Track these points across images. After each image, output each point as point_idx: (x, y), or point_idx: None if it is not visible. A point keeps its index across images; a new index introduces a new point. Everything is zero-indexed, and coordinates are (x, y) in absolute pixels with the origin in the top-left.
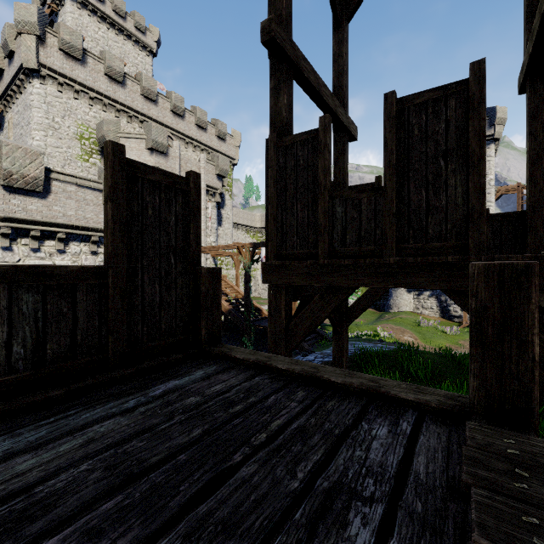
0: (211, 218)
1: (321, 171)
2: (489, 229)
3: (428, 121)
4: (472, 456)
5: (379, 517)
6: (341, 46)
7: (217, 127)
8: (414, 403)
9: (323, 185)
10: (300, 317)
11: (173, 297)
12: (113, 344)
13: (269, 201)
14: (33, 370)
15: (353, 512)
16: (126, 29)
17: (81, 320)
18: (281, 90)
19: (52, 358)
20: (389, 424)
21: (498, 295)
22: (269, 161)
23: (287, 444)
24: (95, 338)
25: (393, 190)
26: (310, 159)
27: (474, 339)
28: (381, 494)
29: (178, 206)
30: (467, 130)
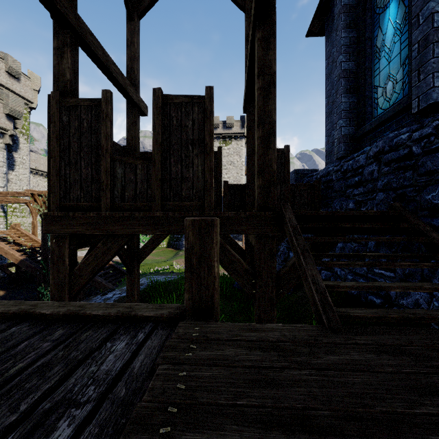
0: None
1: (104, 136)
2: (228, 194)
3: (182, 117)
4: (170, 344)
5: (87, 413)
6: (133, 36)
7: (7, 62)
8: (153, 317)
9: (105, 149)
10: (84, 262)
11: None
12: None
13: (51, 154)
14: None
15: (64, 419)
16: None
17: None
18: (65, 53)
19: None
20: (129, 338)
21: (199, 238)
22: (52, 117)
23: (22, 383)
24: None
25: (159, 162)
26: (94, 124)
27: (187, 268)
28: (97, 395)
29: None
30: (204, 129)
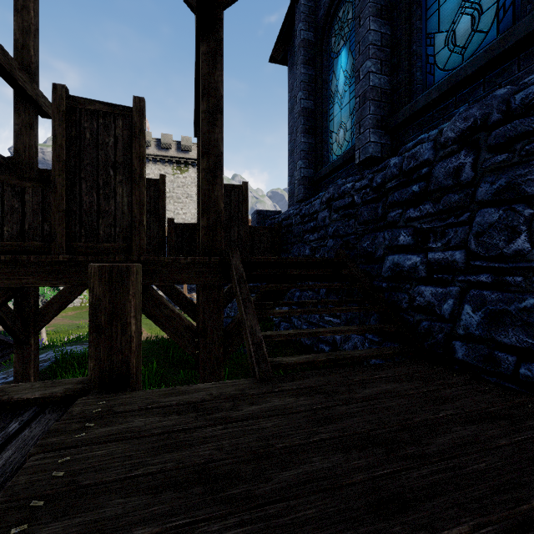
0: None
1: None
2: (174, 235)
3: (100, 130)
4: (56, 428)
5: None
6: None
7: None
8: (39, 399)
9: None
10: None
11: None
12: None
13: None
14: None
15: None
16: None
17: None
18: None
19: None
20: None
21: (109, 290)
22: None
23: None
24: None
25: (63, 186)
26: None
27: (92, 328)
28: None
29: None
30: (132, 151)
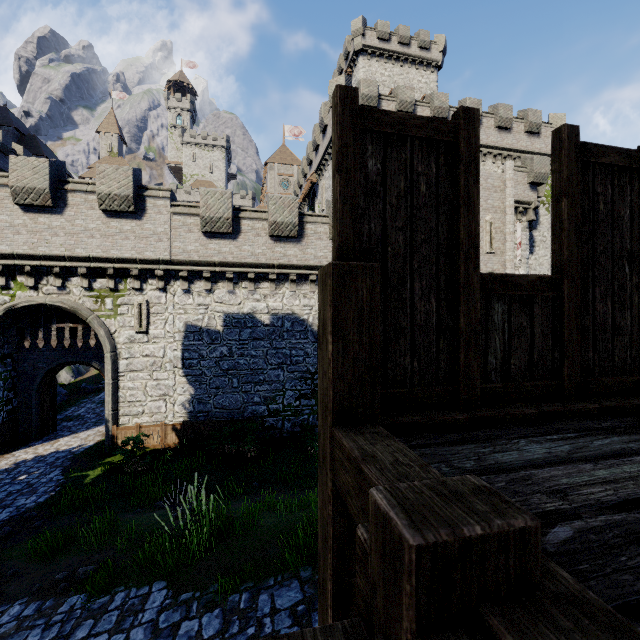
0: (520, 243)
1: None
2: None
3: None
4: None
5: None
6: None
7: (526, 119)
8: None
9: None
10: None
11: (627, 321)
12: (568, 370)
13: None
14: (502, 383)
15: None
16: (410, 55)
17: (536, 337)
18: None
19: (514, 374)
20: None
21: None
22: None
23: None
24: (548, 360)
25: None
26: None
27: None
28: None
29: (633, 195)
30: None
